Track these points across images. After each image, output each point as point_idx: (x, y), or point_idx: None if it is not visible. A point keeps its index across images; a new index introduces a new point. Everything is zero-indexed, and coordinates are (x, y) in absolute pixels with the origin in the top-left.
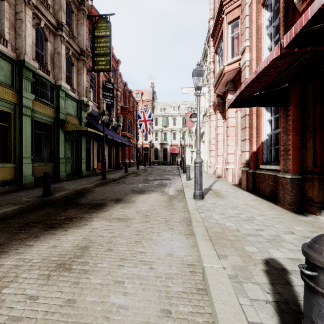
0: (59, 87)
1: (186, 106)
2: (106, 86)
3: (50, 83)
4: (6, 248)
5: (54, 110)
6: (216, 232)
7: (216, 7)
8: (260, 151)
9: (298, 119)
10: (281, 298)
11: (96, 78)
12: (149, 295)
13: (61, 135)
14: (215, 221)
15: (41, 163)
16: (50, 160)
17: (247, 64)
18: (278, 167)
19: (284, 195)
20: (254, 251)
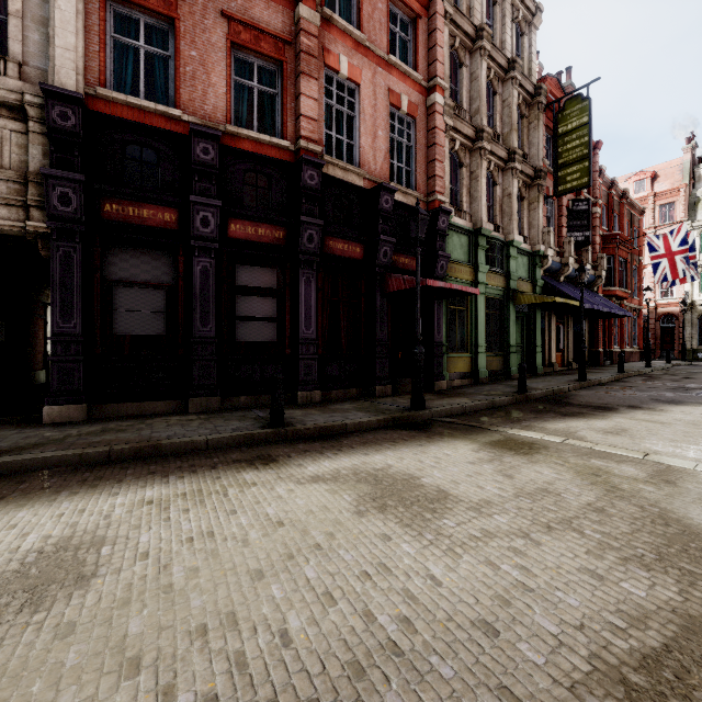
0: (511, 244)
1: None
2: (574, 209)
3: (500, 243)
4: (544, 419)
5: (504, 277)
6: None
7: None
8: None
9: None
10: None
11: (555, 203)
12: None
13: (512, 313)
14: None
15: (491, 353)
16: (499, 348)
17: None
18: None
19: None
20: None
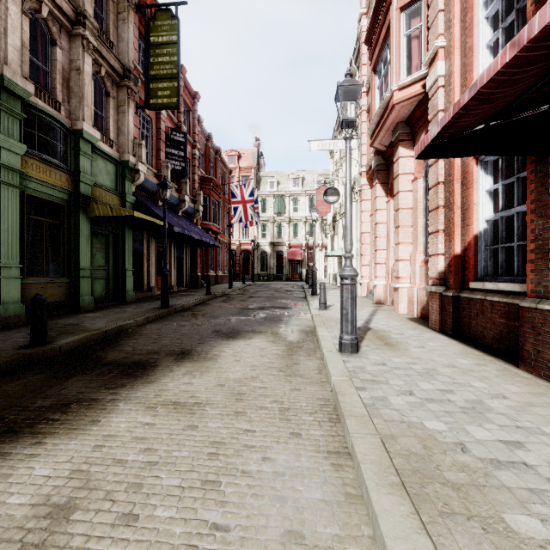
0: (80, 134)
1: (316, 177)
2: (173, 137)
3: (60, 126)
4: None
5: (70, 176)
6: (411, 454)
7: None
8: (470, 253)
9: None
10: None
11: (154, 123)
12: None
13: (83, 225)
14: (399, 417)
15: (41, 278)
16: (62, 271)
17: (441, 82)
18: (516, 287)
19: (538, 347)
20: (541, 538)
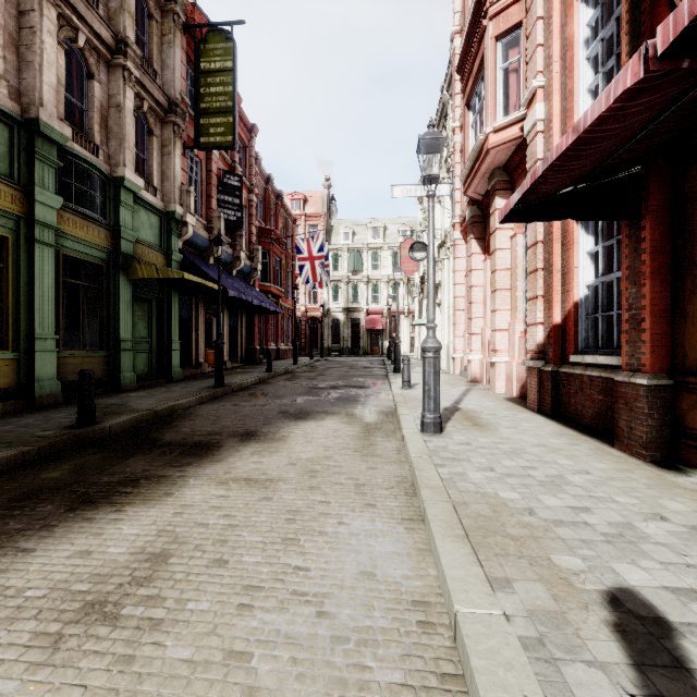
0: (121, 183)
1: (401, 227)
2: (226, 181)
3: (99, 173)
4: None
5: (109, 232)
6: (480, 516)
7: (469, 5)
8: (570, 323)
9: (666, 247)
10: None
11: (203, 165)
12: (314, 696)
13: (124, 290)
14: (475, 488)
15: (78, 351)
16: (100, 344)
17: (540, 127)
18: (614, 360)
19: (630, 424)
20: (577, 569)
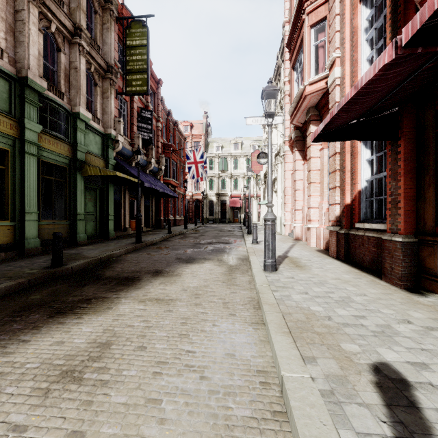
0: (77, 116)
1: (252, 142)
2: (142, 115)
3: (64, 110)
4: None
5: (70, 147)
6: (298, 321)
7: (294, 5)
8: (356, 203)
9: (413, 157)
10: (406, 431)
11: (128, 104)
12: (198, 423)
13: (79, 182)
14: (296, 304)
15: (51, 221)
16: (65, 216)
17: (337, 82)
18: (382, 226)
19: (392, 265)
20: (355, 351)
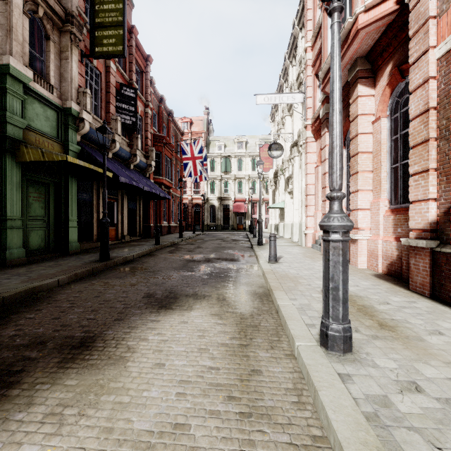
0: (6, 70)
1: (257, 141)
2: (123, 92)
3: None
4: None
5: None
6: None
7: None
8: None
9: None
10: None
11: (103, 76)
12: None
13: (12, 171)
14: None
15: None
16: None
17: None
18: None
19: None
20: None
